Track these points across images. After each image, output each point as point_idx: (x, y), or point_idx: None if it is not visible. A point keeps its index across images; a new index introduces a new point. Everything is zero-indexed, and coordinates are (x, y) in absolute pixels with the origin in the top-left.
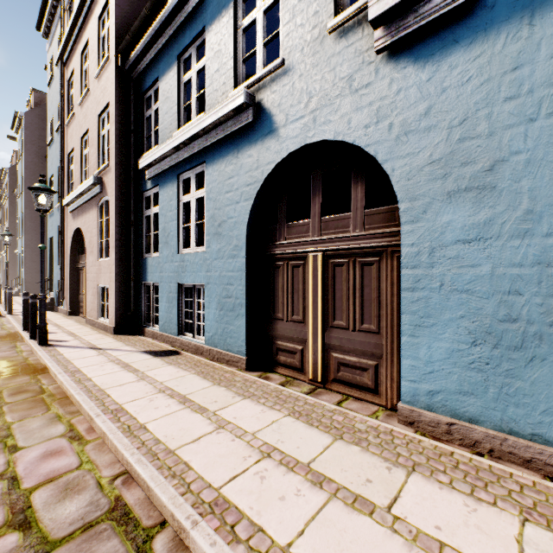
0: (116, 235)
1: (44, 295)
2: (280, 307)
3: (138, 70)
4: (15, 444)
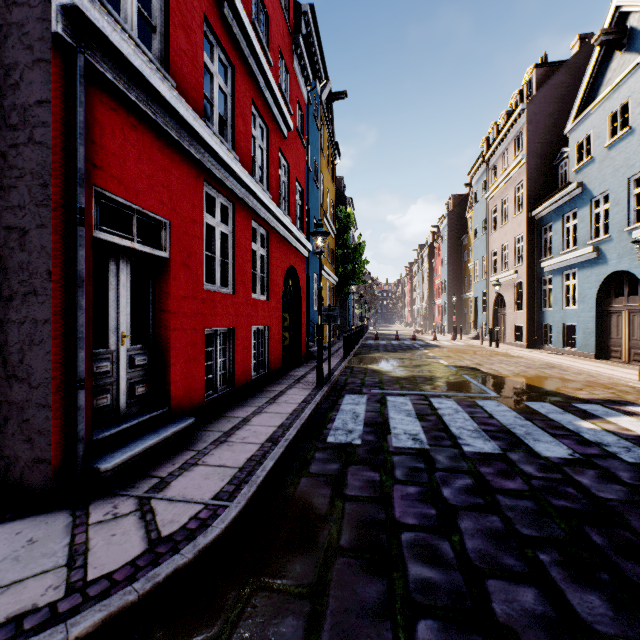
0: (526, 300)
1: (497, 328)
2: (611, 333)
3: (539, 216)
4: (515, 359)
